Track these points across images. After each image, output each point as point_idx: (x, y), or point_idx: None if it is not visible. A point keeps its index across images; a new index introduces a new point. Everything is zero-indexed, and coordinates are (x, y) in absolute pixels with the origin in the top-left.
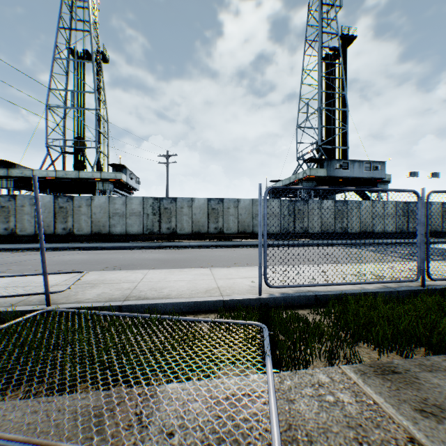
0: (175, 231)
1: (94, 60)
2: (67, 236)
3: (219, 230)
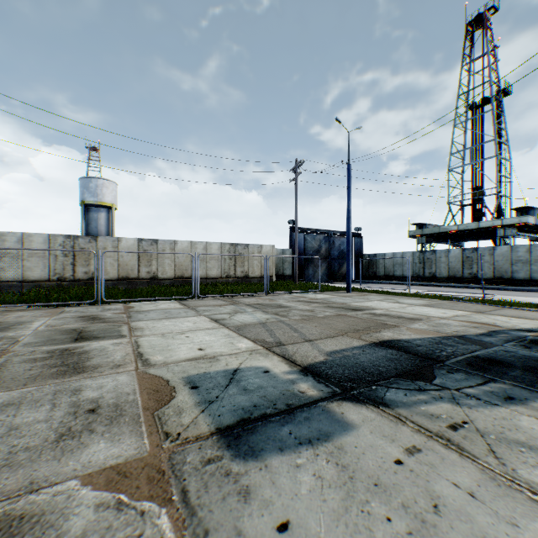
0: None
1: (492, 107)
2: (471, 279)
3: None
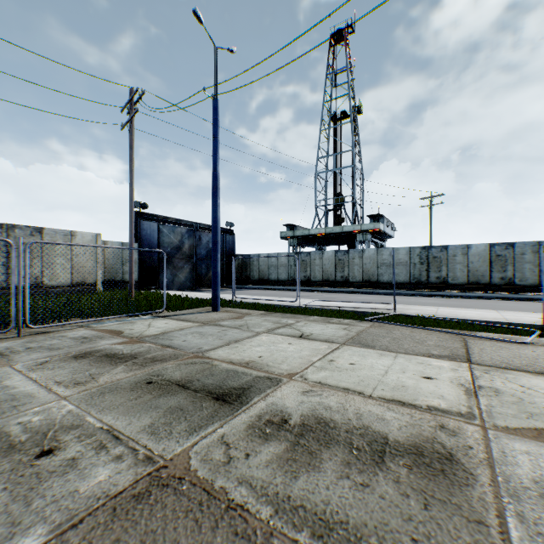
0: (446, 280)
1: (352, 120)
2: (344, 283)
3: (507, 280)
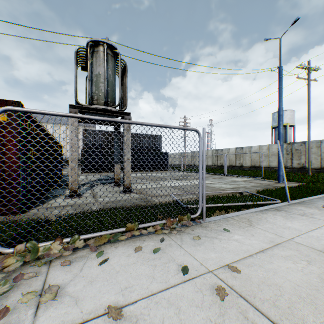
0: None
1: None
2: None
3: None
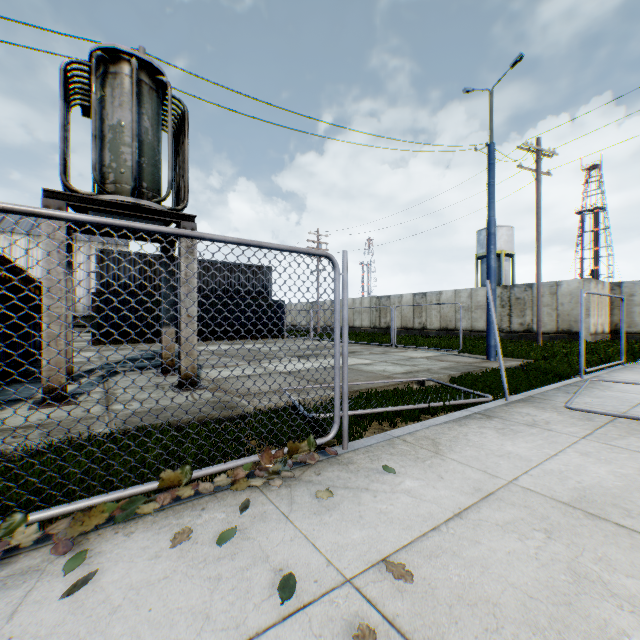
0: None
1: None
2: None
3: None
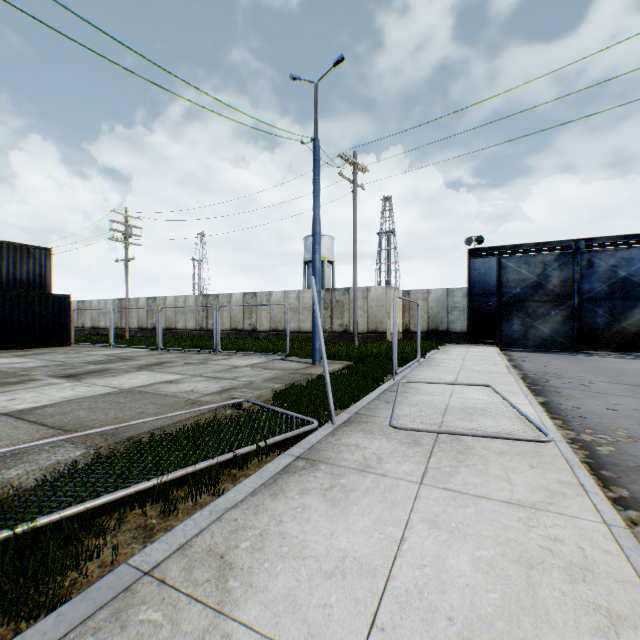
0: None
1: None
2: None
3: None
